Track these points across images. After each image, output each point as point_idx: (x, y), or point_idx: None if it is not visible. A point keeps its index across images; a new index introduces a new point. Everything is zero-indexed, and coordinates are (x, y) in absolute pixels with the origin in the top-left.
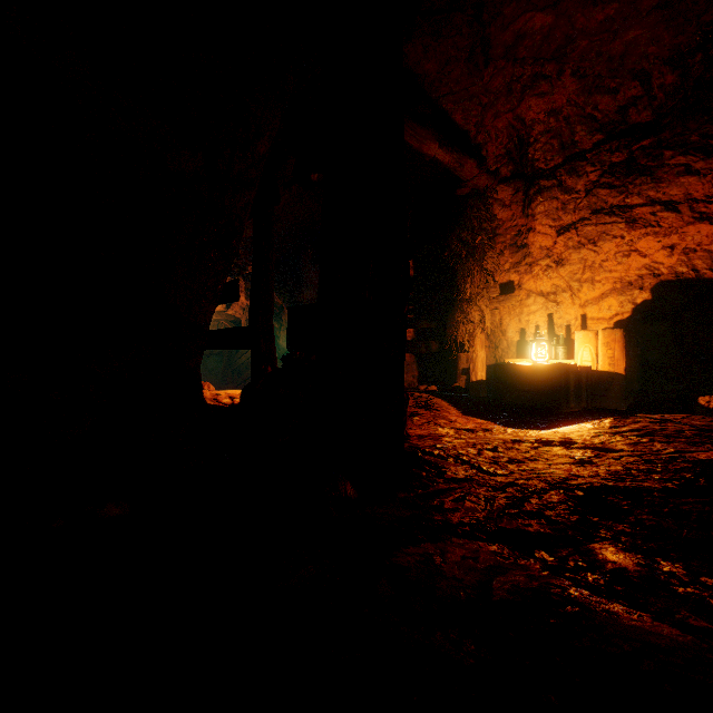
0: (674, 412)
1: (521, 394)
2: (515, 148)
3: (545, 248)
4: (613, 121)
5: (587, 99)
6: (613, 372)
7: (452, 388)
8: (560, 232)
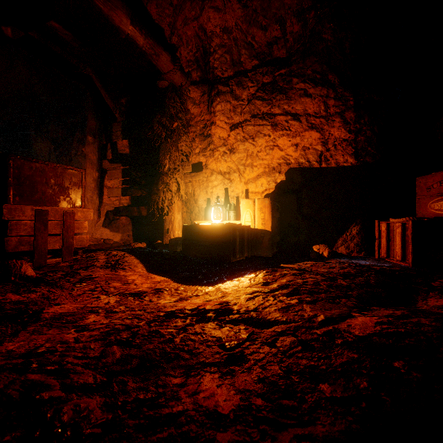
0: (299, 256)
1: (203, 249)
2: (201, 57)
3: (222, 139)
4: (264, 52)
5: (248, 28)
6: (264, 229)
7: (155, 244)
8: (232, 128)
